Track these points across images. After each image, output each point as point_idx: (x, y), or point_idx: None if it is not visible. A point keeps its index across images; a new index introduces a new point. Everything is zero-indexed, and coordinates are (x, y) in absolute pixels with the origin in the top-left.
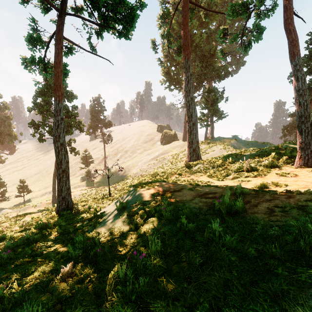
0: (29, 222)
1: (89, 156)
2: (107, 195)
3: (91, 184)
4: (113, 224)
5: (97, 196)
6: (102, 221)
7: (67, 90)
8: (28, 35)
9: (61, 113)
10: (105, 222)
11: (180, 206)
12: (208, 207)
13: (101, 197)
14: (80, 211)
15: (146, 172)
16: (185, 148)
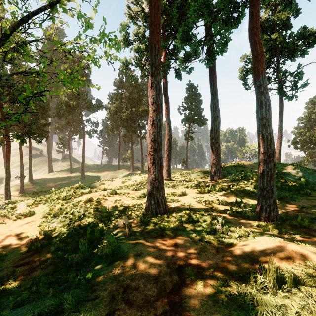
0: None
1: None
2: None
3: None
4: None
5: None
6: None
7: None
8: None
9: None
10: None
11: (44, 180)
12: (48, 179)
13: None
14: None
15: None
16: None
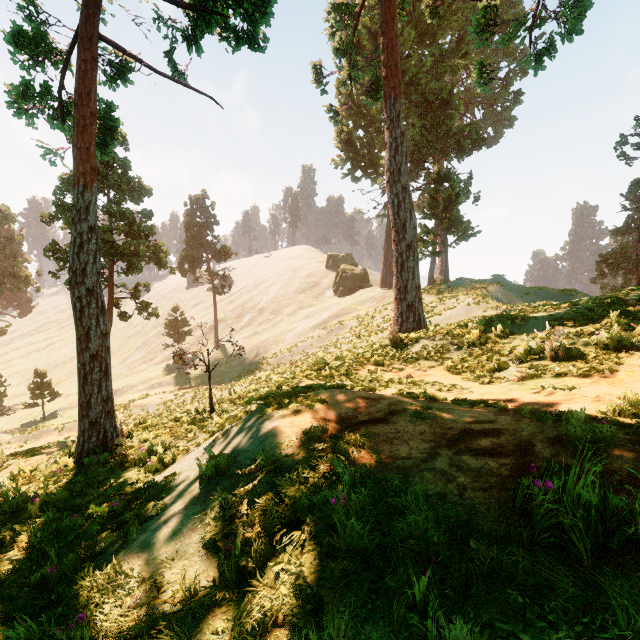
0: (0, 485)
1: (183, 320)
2: (208, 413)
3: (185, 379)
4: (177, 537)
5: (184, 413)
6: (153, 516)
7: (129, 177)
8: (12, 30)
9: (90, 216)
10: (159, 523)
11: (393, 486)
12: (497, 502)
13: (189, 419)
14: (129, 458)
15: (302, 355)
16: (387, 303)
